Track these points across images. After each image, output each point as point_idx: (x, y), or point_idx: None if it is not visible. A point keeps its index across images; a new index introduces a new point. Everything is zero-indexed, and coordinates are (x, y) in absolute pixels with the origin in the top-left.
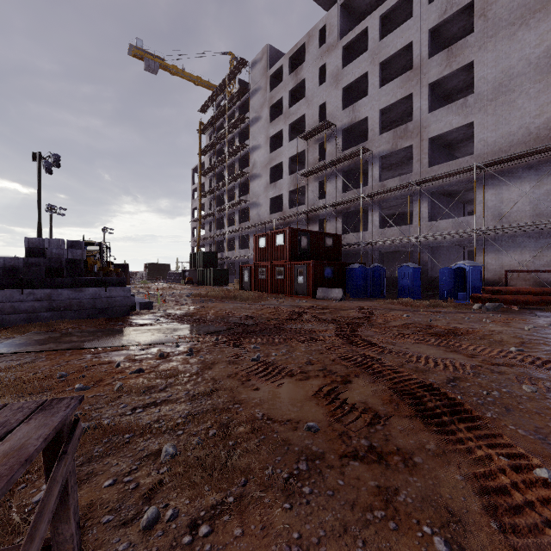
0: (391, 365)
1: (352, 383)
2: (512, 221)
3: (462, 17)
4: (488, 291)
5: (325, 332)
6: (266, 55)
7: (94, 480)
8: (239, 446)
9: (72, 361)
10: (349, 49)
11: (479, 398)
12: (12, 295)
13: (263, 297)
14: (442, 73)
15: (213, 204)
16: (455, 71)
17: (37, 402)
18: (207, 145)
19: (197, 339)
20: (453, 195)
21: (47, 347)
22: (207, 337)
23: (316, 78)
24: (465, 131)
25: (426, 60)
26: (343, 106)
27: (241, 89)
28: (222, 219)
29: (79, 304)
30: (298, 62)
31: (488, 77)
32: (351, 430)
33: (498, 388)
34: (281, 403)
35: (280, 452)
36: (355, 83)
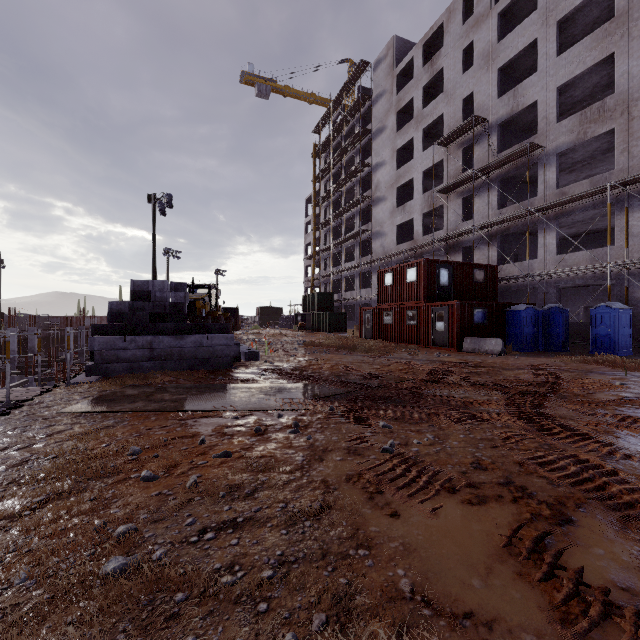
0: None
1: (578, 526)
2: None
3: None
4: None
5: (488, 406)
6: (392, 50)
7: None
8: None
9: (154, 428)
10: (508, 15)
11: None
12: (115, 342)
13: (390, 348)
14: None
15: (328, 237)
16: None
17: None
18: (322, 170)
19: (306, 407)
20: None
21: (135, 406)
22: (319, 403)
23: (459, 64)
24: None
25: None
26: (499, 93)
27: (361, 97)
28: (339, 254)
29: (180, 353)
30: (434, 49)
31: None
32: None
33: None
34: (443, 558)
35: None
36: (517, 59)
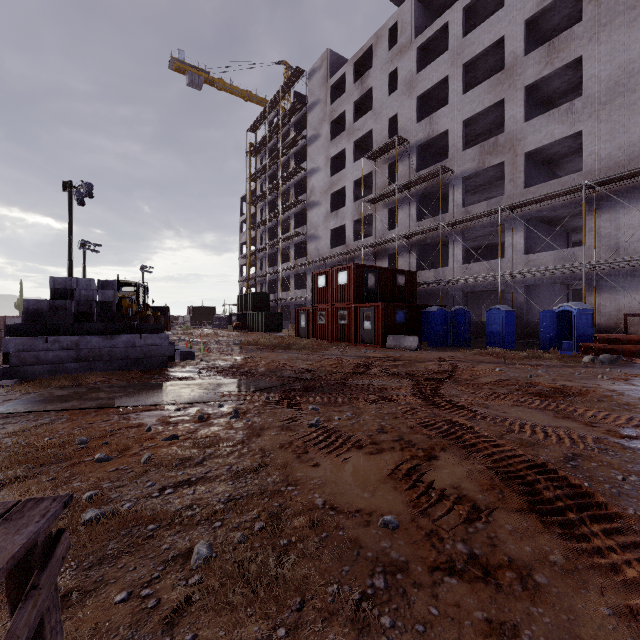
0: (487, 435)
1: (438, 460)
2: (632, 253)
3: (567, 3)
4: (602, 340)
5: (398, 390)
6: (326, 62)
7: (103, 592)
8: (294, 547)
9: (96, 423)
10: (426, 50)
11: (612, 485)
12: (35, 343)
13: (323, 346)
14: (541, 73)
15: (264, 237)
16: (557, 69)
17: (5, 505)
18: (258, 170)
19: (244, 397)
20: (554, 222)
21: (70, 405)
22: (256, 394)
23: (385, 86)
24: (570, 143)
25: (521, 58)
26: (418, 118)
27: (297, 102)
28: (275, 254)
29: (110, 353)
30: (364, 68)
31: (601, 74)
32: (442, 528)
33: (637, 472)
34: (347, 485)
35: (347, 559)
36: (433, 91)
